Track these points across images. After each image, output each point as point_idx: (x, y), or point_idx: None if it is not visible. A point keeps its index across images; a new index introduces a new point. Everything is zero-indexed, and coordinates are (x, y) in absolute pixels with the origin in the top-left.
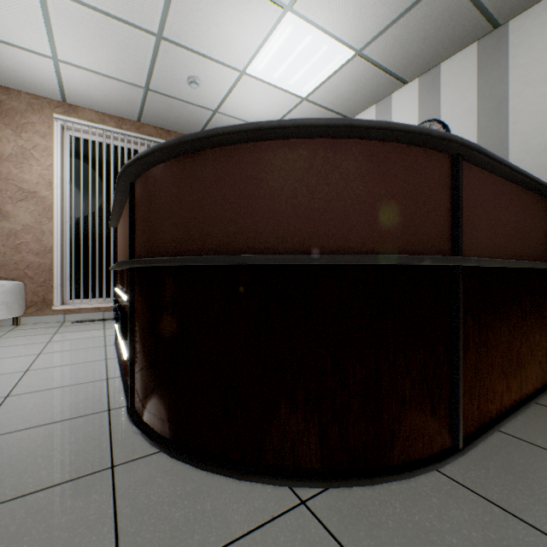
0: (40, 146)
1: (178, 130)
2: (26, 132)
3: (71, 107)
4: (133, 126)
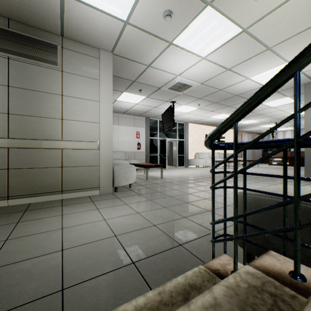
0: (240, 138)
1: (252, 132)
2: (239, 136)
3: (242, 131)
4: (247, 132)
